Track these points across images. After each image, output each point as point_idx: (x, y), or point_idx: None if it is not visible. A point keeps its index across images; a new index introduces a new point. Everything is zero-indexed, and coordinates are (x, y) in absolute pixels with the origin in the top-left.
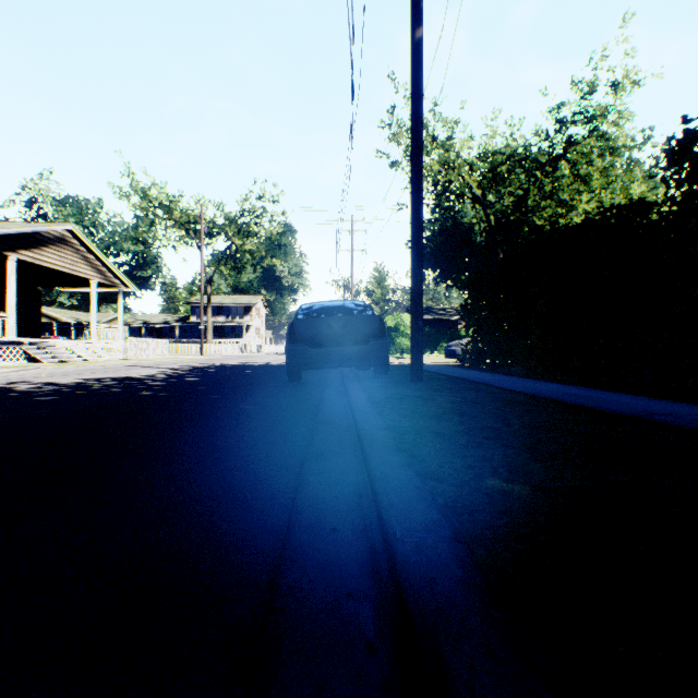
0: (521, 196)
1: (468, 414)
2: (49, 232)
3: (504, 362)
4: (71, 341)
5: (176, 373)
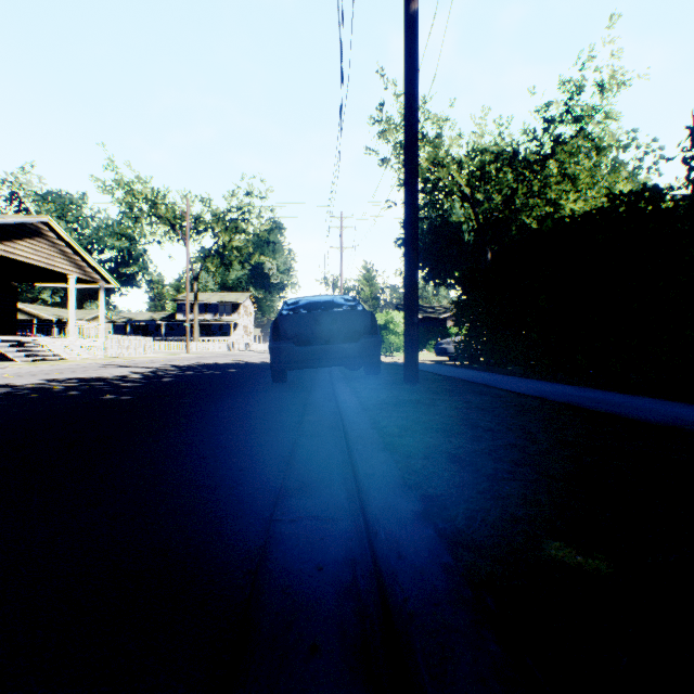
0: (510, 195)
1: (481, 426)
2: (23, 225)
3: (500, 361)
4: (47, 339)
5: (153, 373)
